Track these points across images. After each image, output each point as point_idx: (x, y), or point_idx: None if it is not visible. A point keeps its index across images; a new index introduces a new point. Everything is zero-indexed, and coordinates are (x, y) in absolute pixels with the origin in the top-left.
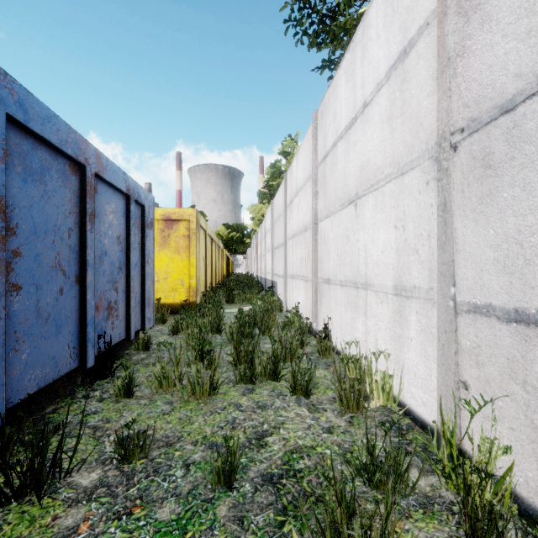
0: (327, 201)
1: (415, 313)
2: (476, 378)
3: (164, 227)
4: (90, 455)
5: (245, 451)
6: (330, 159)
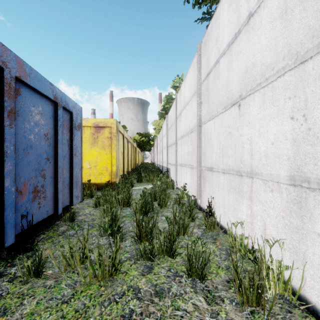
0: (210, 107)
1: None
2: None
3: (94, 131)
4: None
5: None
6: (213, 74)
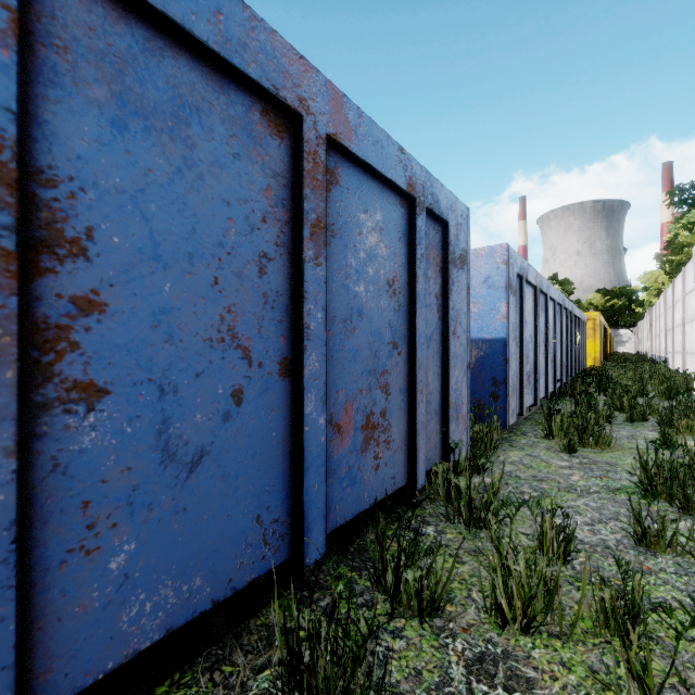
0: (686, 316)
1: None
2: None
3: None
4: None
5: None
6: (687, 298)
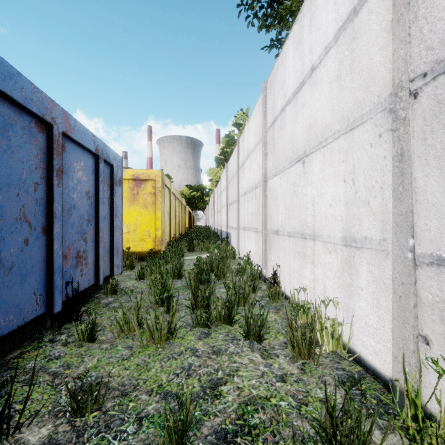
0: (276, 161)
1: (366, 263)
2: (439, 334)
3: (133, 186)
4: (44, 406)
5: (199, 403)
6: (279, 123)
